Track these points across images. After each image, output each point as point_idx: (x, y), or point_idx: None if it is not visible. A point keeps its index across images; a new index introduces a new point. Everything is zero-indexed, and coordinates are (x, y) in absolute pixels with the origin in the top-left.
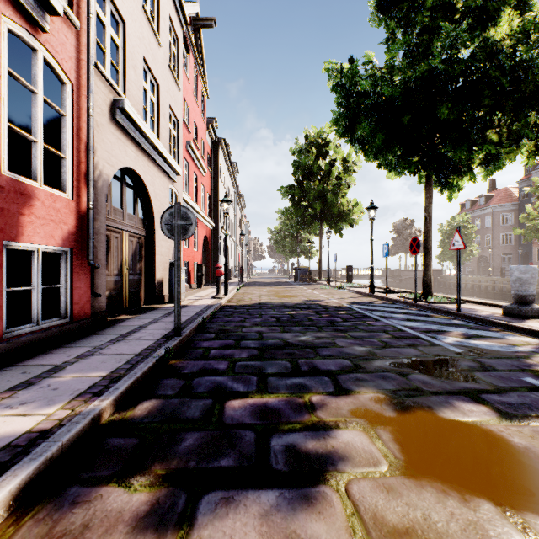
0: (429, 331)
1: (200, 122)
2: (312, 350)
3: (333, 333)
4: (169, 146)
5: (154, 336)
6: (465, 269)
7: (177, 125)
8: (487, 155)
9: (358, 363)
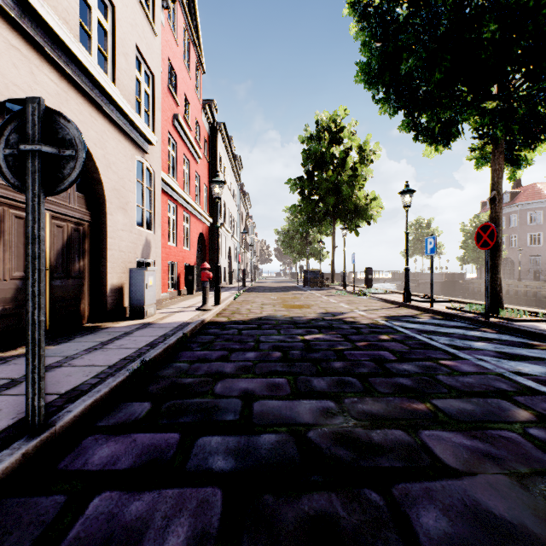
0: None
1: (194, 99)
2: (382, 499)
3: (398, 399)
4: (139, 106)
5: None
6: None
7: (152, 81)
8: None
9: None
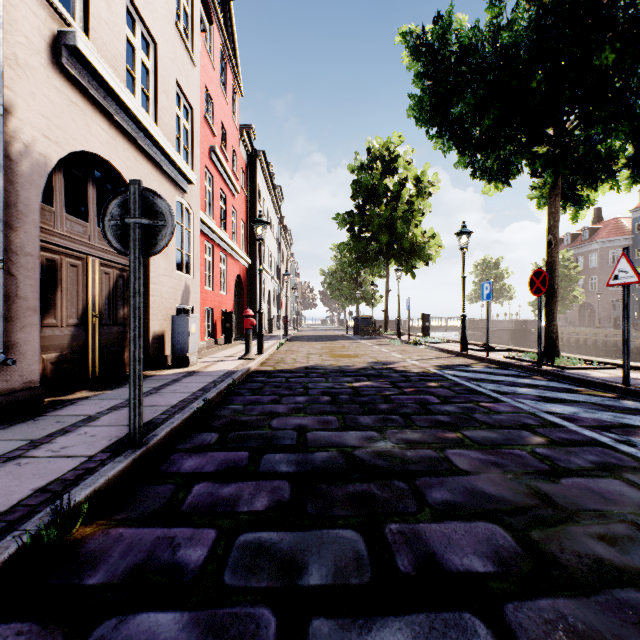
0: (605, 426)
1: (231, 126)
2: (407, 485)
3: (434, 430)
4: (178, 143)
5: (91, 445)
6: (564, 320)
7: (190, 115)
8: (638, 151)
9: (531, 539)
